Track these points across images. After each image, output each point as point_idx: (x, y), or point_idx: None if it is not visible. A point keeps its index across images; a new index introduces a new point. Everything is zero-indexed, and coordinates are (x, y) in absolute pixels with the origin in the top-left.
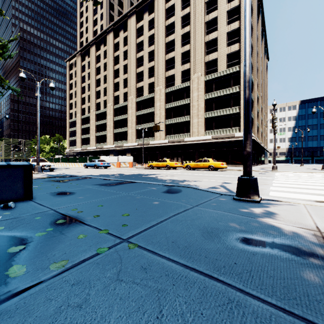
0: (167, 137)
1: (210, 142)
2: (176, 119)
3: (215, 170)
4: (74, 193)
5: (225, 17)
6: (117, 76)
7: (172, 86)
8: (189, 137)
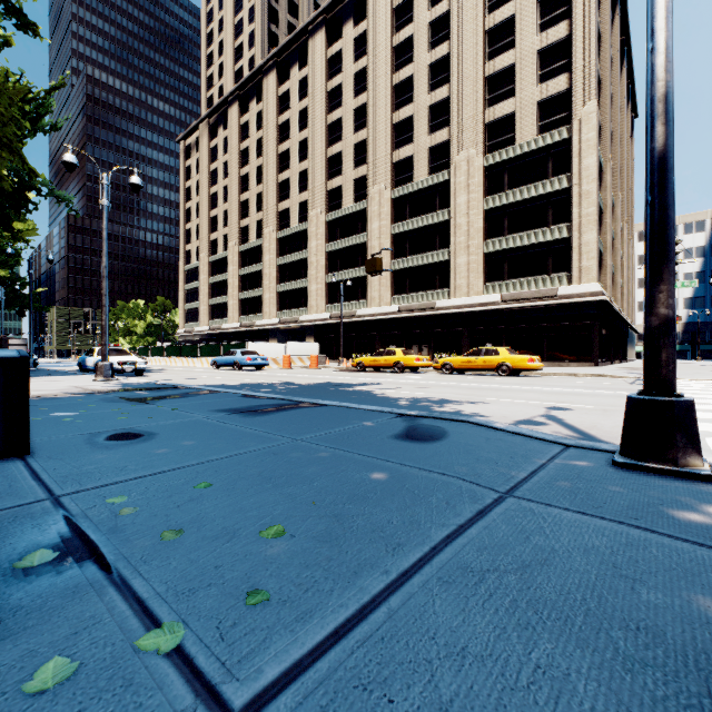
0: (397, 300)
1: (498, 309)
2: (418, 258)
3: (513, 376)
4: (153, 435)
5: (533, 16)
6: (284, 166)
7: (409, 184)
8: (447, 298)
